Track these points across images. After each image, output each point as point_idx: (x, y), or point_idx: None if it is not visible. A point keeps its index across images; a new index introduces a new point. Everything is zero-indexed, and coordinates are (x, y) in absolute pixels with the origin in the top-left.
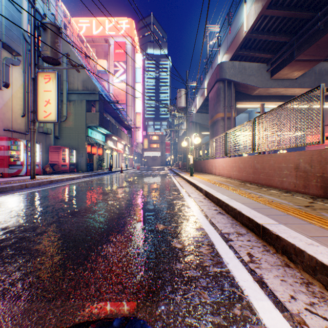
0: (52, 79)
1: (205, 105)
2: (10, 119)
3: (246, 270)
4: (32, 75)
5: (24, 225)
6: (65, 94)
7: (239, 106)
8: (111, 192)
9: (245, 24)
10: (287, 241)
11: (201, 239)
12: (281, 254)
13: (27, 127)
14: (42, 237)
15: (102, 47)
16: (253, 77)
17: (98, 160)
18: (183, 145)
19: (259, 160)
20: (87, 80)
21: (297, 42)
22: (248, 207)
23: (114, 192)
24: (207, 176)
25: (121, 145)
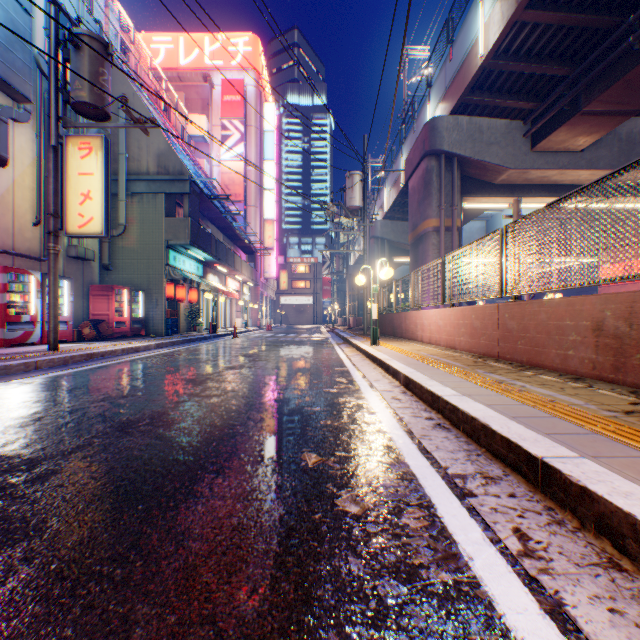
0: (95, 151)
1: (401, 204)
2: (9, 229)
3: (517, 578)
4: (52, 139)
5: (12, 456)
6: (122, 180)
7: (468, 205)
8: (210, 378)
9: (481, 40)
10: (613, 505)
11: (404, 490)
12: (595, 535)
13: (44, 246)
14: (44, 485)
15: (198, 90)
16: (497, 147)
17: (188, 313)
18: (358, 283)
19: (514, 312)
20: (167, 153)
21: (586, 76)
22: (502, 415)
23: (217, 379)
24: (407, 344)
25: (235, 284)
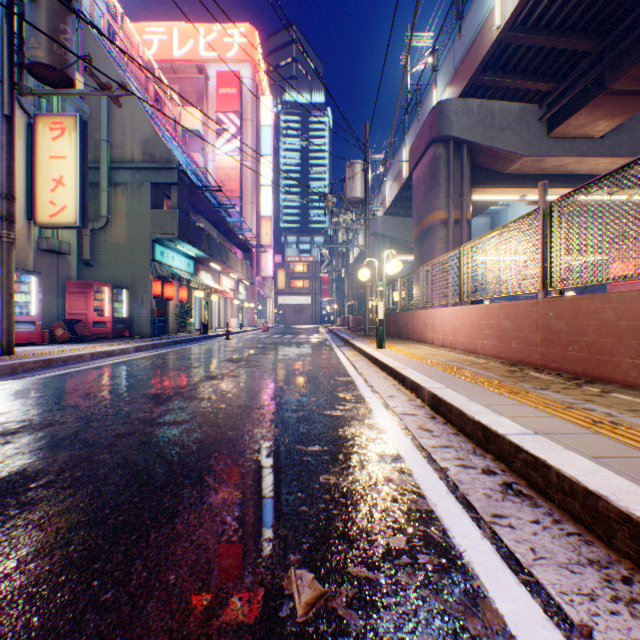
0: (68, 131)
1: (403, 199)
2: None
3: None
4: (4, 108)
5: None
6: (104, 169)
7: (477, 197)
8: (180, 394)
9: (497, 10)
10: None
11: None
12: None
13: None
14: None
15: (193, 83)
16: (510, 132)
17: (178, 312)
18: (362, 278)
19: (563, 309)
20: (154, 139)
21: (612, 51)
22: None
23: (187, 395)
24: (416, 347)
25: (230, 282)
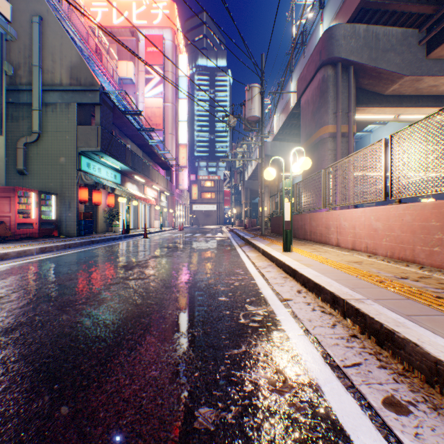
0: None
1: (288, 126)
2: None
3: None
4: None
5: None
6: (36, 90)
7: (357, 116)
8: None
9: None
10: None
11: None
12: None
13: None
14: None
15: (128, 44)
16: (393, 54)
17: (107, 216)
18: (268, 177)
19: None
20: (79, 65)
21: None
22: None
23: None
24: (322, 249)
25: (154, 192)
